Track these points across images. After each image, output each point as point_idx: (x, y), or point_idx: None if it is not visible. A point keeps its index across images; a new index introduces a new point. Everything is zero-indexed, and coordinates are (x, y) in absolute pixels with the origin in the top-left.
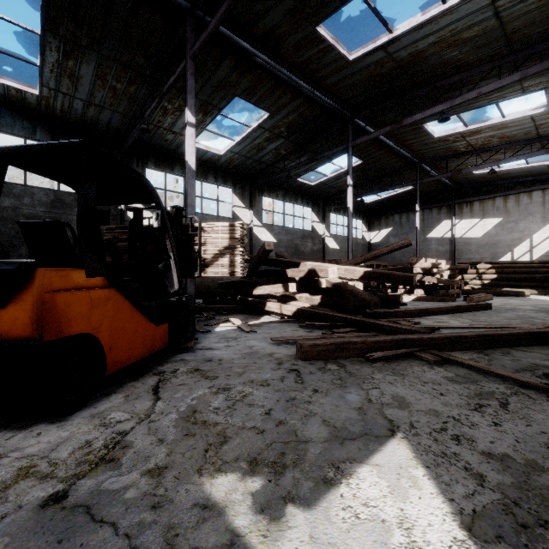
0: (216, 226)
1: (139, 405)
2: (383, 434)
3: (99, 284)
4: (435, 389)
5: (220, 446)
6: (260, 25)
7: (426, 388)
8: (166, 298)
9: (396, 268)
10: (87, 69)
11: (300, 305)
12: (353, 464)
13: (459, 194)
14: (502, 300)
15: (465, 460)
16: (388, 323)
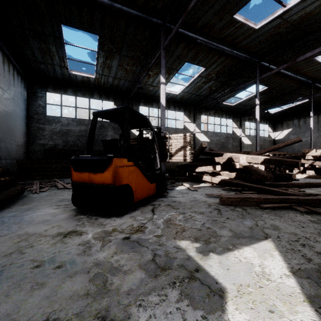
0: (177, 136)
1: (147, 215)
2: (261, 238)
3: (131, 164)
4: (299, 224)
5: (182, 232)
6: (199, 22)
7: (294, 223)
8: (154, 171)
9: (289, 156)
10: (115, 63)
11: (223, 178)
12: (242, 246)
13: None
14: None
15: (304, 253)
16: (277, 189)
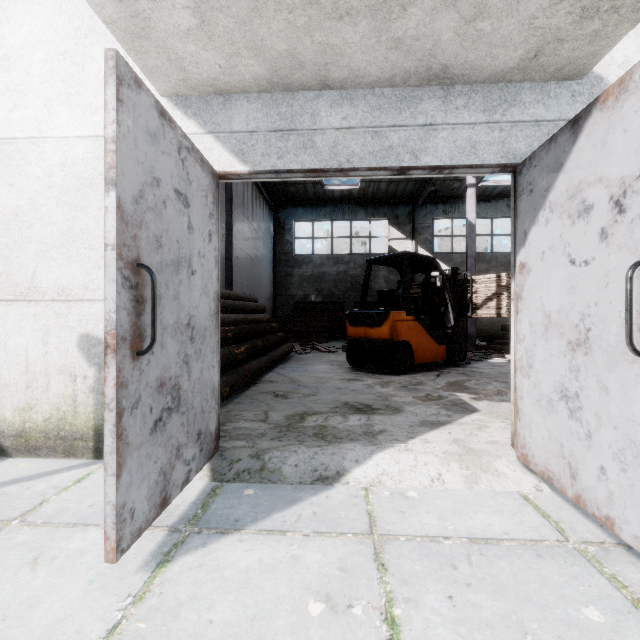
0: (485, 278)
1: (429, 377)
2: None
3: (411, 319)
4: None
5: (464, 389)
6: None
7: None
8: (445, 330)
9: None
10: None
11: None
12: None
13: None
14: None
15: None
16: None
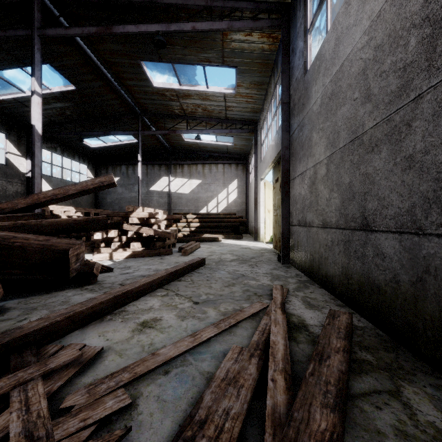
0: None
1: None
2: None
3: None
4: None
5: None
6: None
7: None
8: None
9: (80, 221)
10: None
11: None
12: None
13: (174, 156)
14: (207, 247)
15: None
16: None
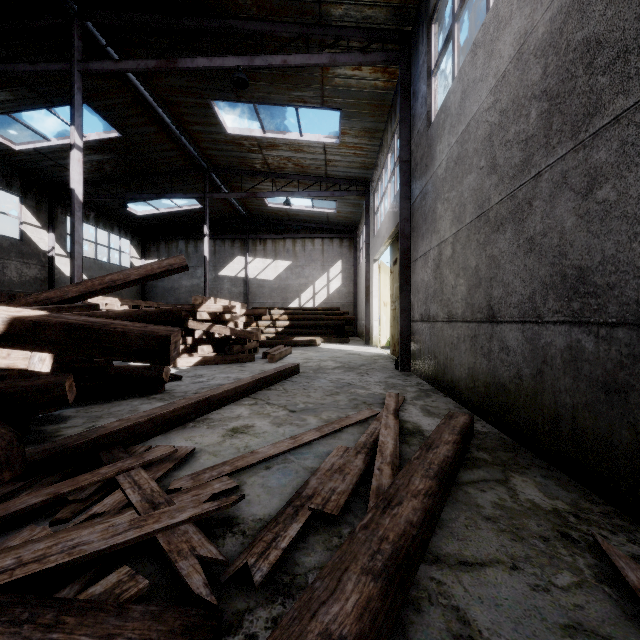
0: None
1: None
2: None
3: None
4: None
5: None
6: None
7: None
8: None
9: (151, 312)
10: None
11: None
12: None
13: (253, 228)
14: (301, 353)
15: None
16: None
